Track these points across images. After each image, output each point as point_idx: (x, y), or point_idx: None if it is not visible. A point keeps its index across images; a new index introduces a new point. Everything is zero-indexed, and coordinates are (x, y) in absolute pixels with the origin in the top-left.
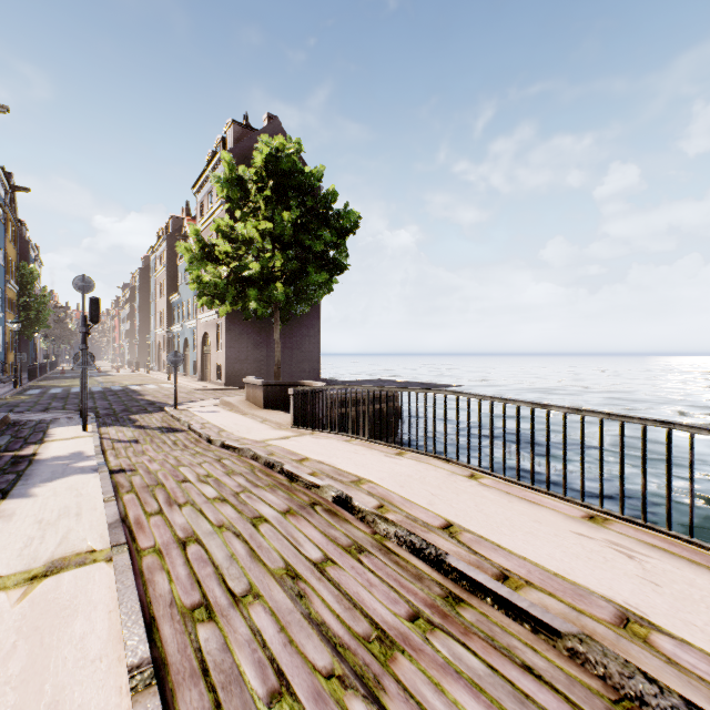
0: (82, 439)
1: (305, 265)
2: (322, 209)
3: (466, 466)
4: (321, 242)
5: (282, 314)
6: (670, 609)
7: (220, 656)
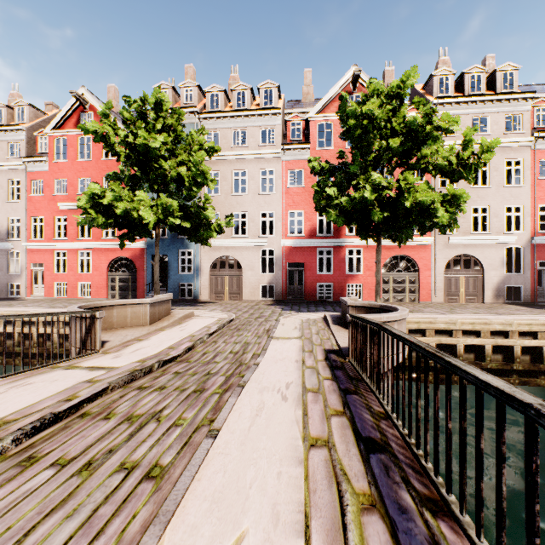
0: None
1: None
2: None
3: None
4: None
5: None
6: (76, 378)
7: (176, 445)
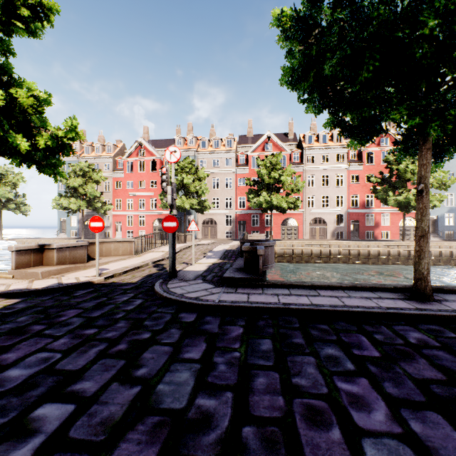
0: (201, 262)
1: None
2: None
3: None
4: None
5: None
6: None
7: None
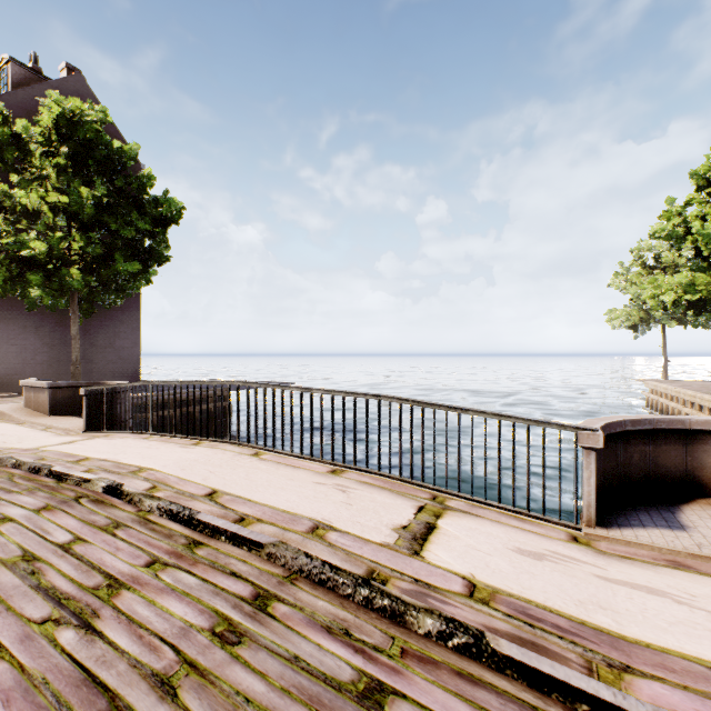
0: None
1: (113, 252)
2: (136, 191)
3: (254, 447)
4: (132, 228)
5: (84, 305)
6: (350, 517)
7: None
